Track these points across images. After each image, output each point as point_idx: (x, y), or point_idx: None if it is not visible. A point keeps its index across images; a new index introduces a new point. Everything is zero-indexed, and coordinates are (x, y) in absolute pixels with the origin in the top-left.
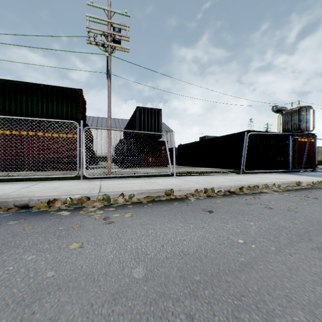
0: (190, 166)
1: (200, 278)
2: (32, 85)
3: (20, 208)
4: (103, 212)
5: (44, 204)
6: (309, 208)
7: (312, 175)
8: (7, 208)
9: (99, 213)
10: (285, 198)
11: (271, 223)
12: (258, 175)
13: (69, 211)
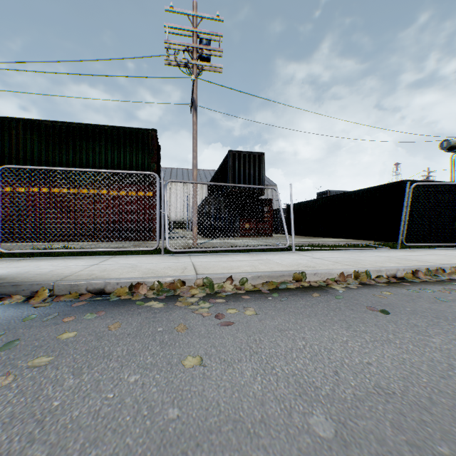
0: (306, 236)
1: (452, 452)
2: (94, 128)
3: (94, 294)
4: (210, 304)
5: (124, 289)
6: None
7: None
8: (78, 293)
9: (205, 307)
10: None
11: None
12: (430, 251)
13: (160, 301)
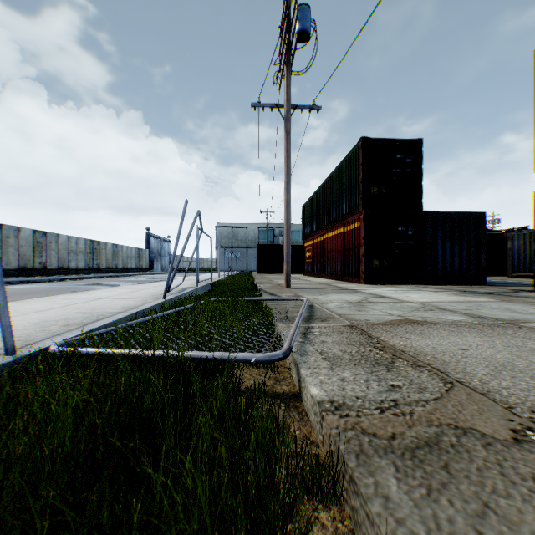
0: None
1: None
2: (338, 169)
3: None
4: None
5: None
6: None
7: None
8: None
9: None
10: None
11: None
12: None
13: None
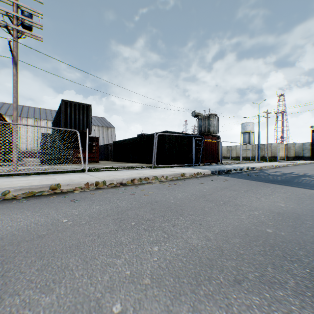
0: (123, 162)
1: None
2: None
3: None
4: None
5: None
6: (162, 192)
7: (203, 168)
8: None
9: None
10: (158, 186)
11: (114, 205)
12: (164, 169)
13: None
